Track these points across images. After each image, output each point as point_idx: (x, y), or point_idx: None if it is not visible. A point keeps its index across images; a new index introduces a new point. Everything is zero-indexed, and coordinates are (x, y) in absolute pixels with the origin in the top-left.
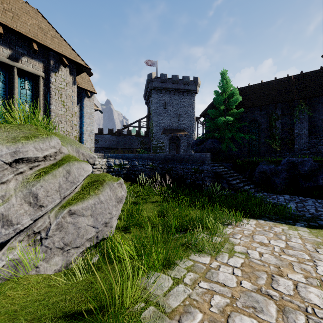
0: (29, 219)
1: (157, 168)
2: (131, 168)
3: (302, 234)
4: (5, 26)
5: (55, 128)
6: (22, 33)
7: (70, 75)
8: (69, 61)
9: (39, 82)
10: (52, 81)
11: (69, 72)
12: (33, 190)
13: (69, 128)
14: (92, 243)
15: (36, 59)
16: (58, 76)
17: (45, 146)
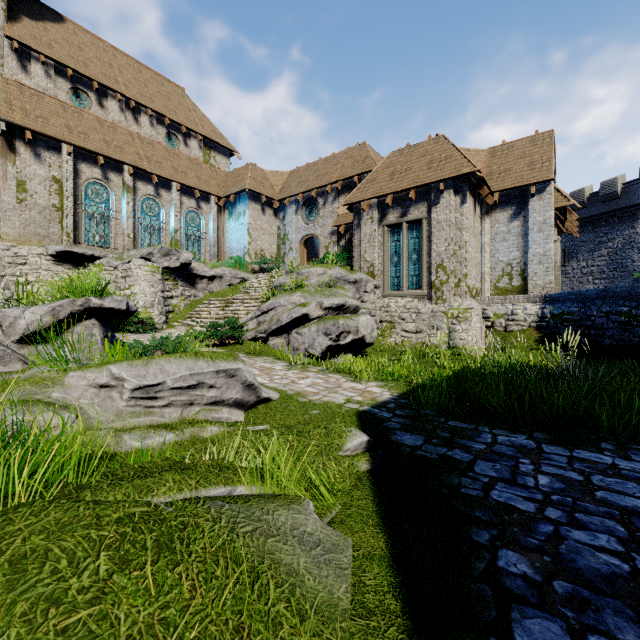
0: (274, 327)
1: (639, 323)
2: (581, 322)
3: (329, 397)
4: (392, 193)
5: (436, 270)
6: (402, 189)
7: (457, 196)
8: (453, 179)
9: (422, 225)
10: (433, 217)
11: (456, 192)
12: (279, 317)
13: (456, 266)
14: (304, 352)
15: (420, 202)
16: (439, 208)
17: (289, 299)
